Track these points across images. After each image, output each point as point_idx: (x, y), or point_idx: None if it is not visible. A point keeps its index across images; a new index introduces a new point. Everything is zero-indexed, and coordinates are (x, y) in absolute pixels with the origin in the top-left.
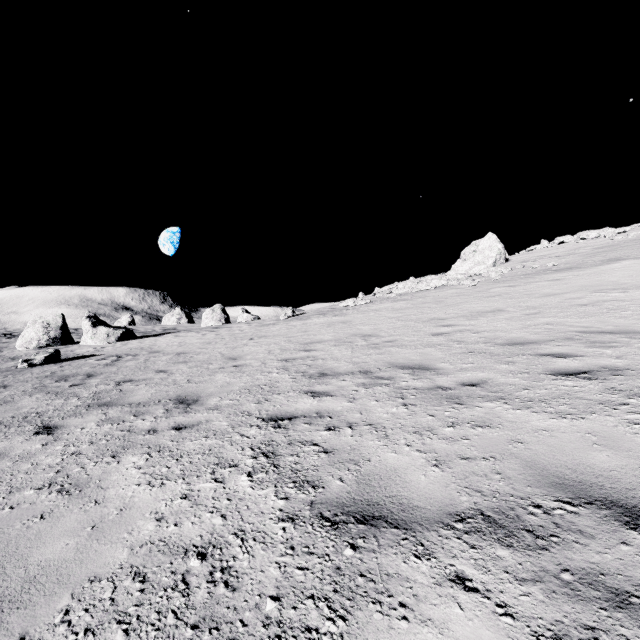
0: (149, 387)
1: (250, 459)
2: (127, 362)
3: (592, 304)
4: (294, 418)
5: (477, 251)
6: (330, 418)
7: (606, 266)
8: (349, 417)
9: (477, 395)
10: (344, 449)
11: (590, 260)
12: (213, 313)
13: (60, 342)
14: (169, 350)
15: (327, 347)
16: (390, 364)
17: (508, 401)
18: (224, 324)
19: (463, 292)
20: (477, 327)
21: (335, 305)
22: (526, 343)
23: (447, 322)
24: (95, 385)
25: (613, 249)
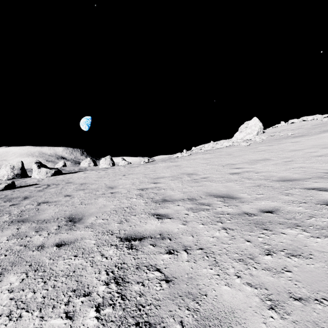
0: (56, 207)
1: (103, 286)
2: (51, 189)
3: (324, 155)
4: (143, 239)
5: (248, 127)
6: (170, 240)
7: (323, 134)
8: (184, 239)
9: (277, 221)
10: (182, 278)
11: (312, 131)
12: (106, 160)
13: (20, 176)
14: (77, 181)
15: (167, 181)
16: (207, 193)
17: (305, 228)
18: (111, 166)
19: (242, 149)
20: (256, 169)
21: (171, 156)
22: (293, 180)
23: (237, 166)
24: (25, 205)
25: (324, 125)
